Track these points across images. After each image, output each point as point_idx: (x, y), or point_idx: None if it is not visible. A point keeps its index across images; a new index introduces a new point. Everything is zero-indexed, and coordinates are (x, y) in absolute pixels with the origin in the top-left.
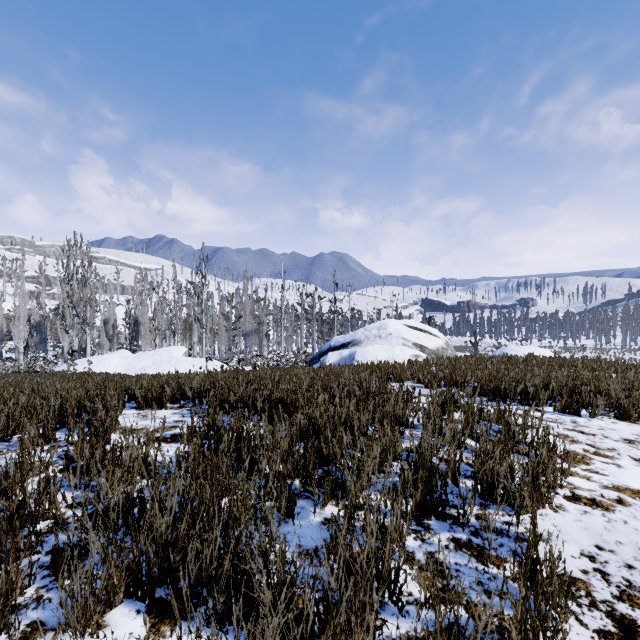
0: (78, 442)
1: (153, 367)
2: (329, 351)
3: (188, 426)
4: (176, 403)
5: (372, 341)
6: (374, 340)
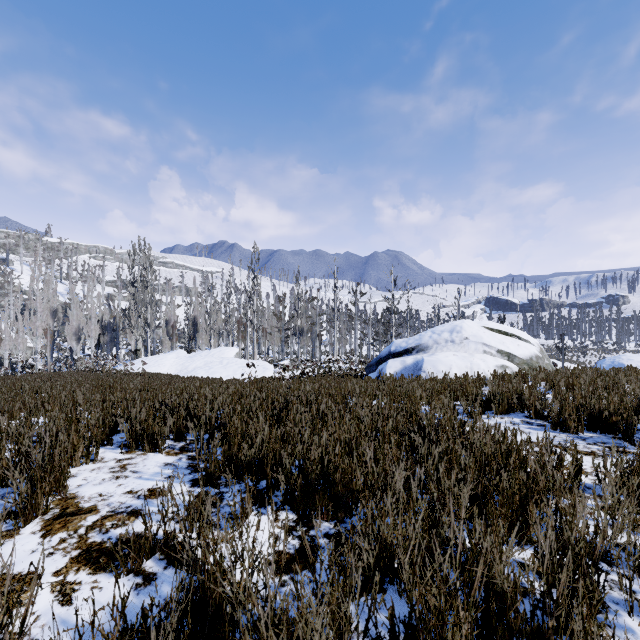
0: None
1: (204, 368)
2: (389, 357)
3: (135, 538)
4: (181, 440)
5: (443, 347)
6: (445, 345)
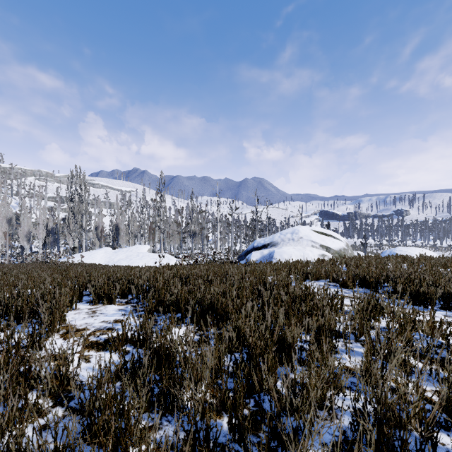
0: (1, 355)
1: (126, 260)
2: (253, 250)
3: (118, 334)
4: (125, 298)
5: (287, 243)
6: (288, 242)
